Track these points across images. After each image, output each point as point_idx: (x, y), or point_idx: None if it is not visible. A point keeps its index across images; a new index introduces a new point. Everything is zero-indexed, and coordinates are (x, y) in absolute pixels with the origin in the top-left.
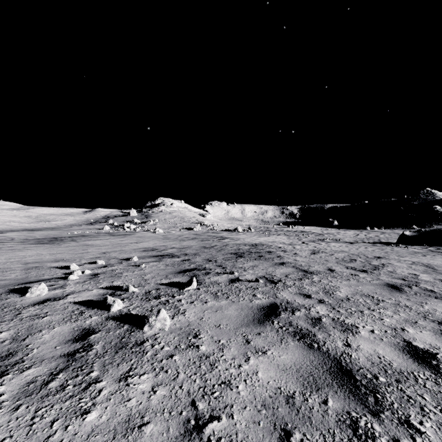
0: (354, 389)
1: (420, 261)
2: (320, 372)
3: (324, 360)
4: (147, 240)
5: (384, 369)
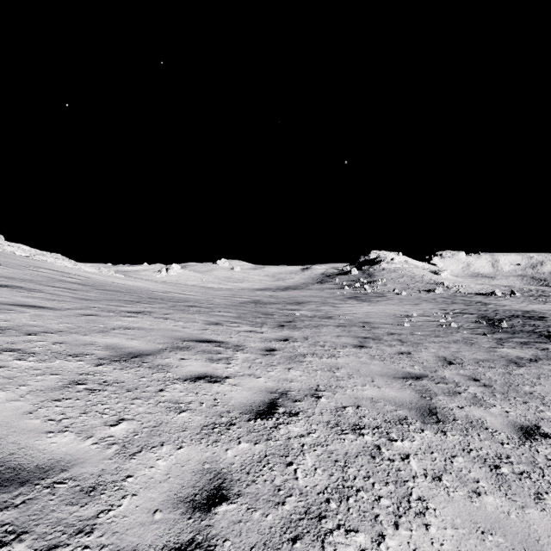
0: None
1: None
2: None
3: None
4: (419, 303)
5: None
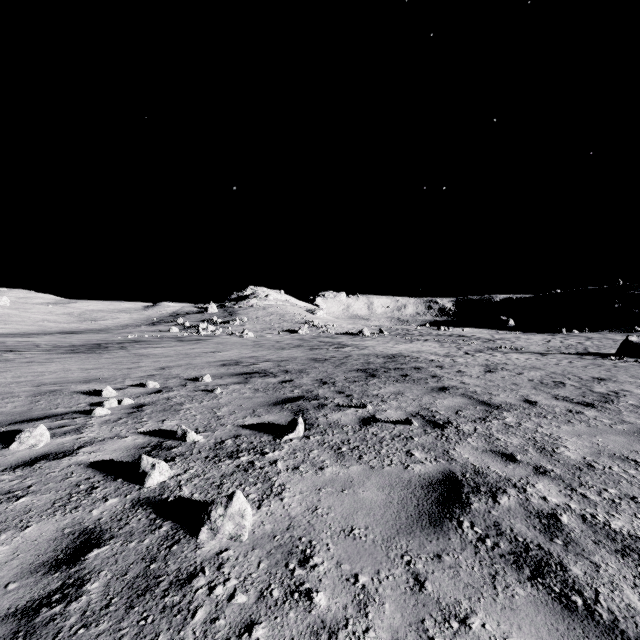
0: None
1: None
2: None
3: None
4: (229, 348)
5: None
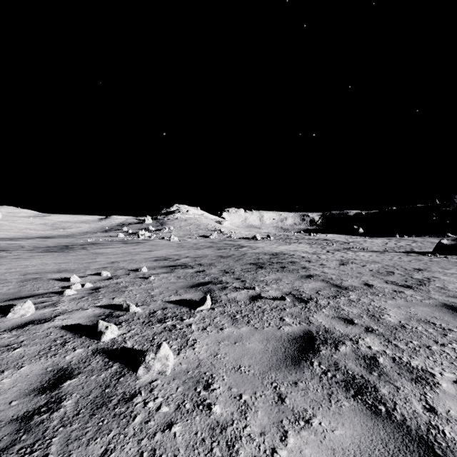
0: None
1: None
2: None
3: (404, 440)
4: (160, 249)
5: None
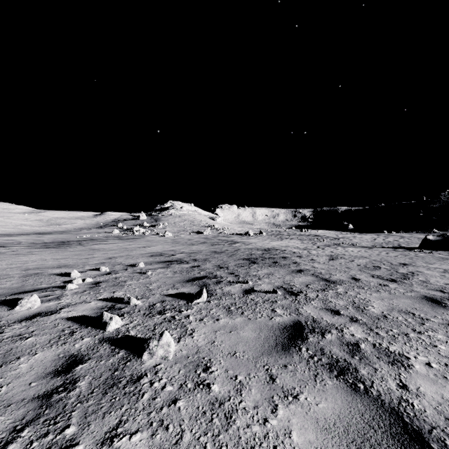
0: None
1: None
2: (378, 434)
3: (378, 411)
4: (156, 244)
5: None
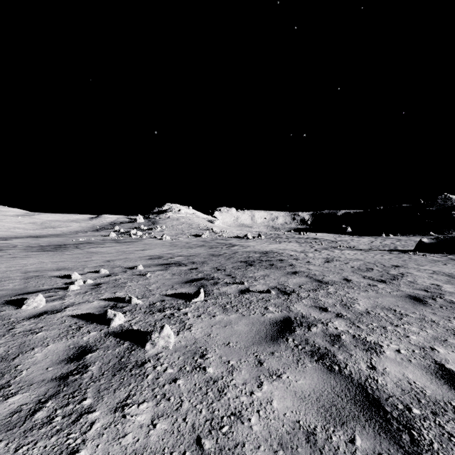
0: (385, 424)
1: (441, 270)
2: (344, 401)
3: (347, 386)
4: (153, 248)
5: (416, 398)
